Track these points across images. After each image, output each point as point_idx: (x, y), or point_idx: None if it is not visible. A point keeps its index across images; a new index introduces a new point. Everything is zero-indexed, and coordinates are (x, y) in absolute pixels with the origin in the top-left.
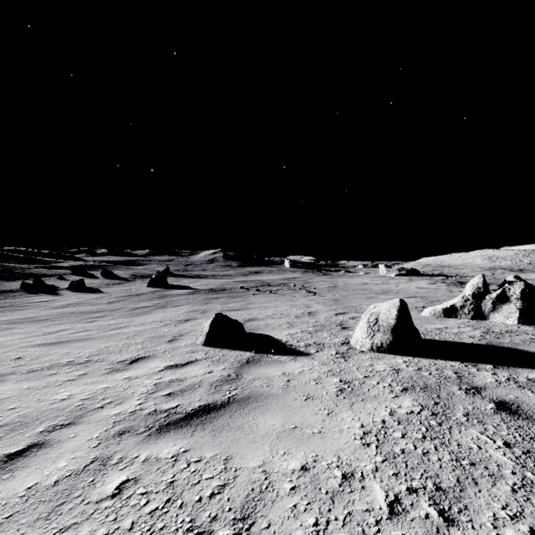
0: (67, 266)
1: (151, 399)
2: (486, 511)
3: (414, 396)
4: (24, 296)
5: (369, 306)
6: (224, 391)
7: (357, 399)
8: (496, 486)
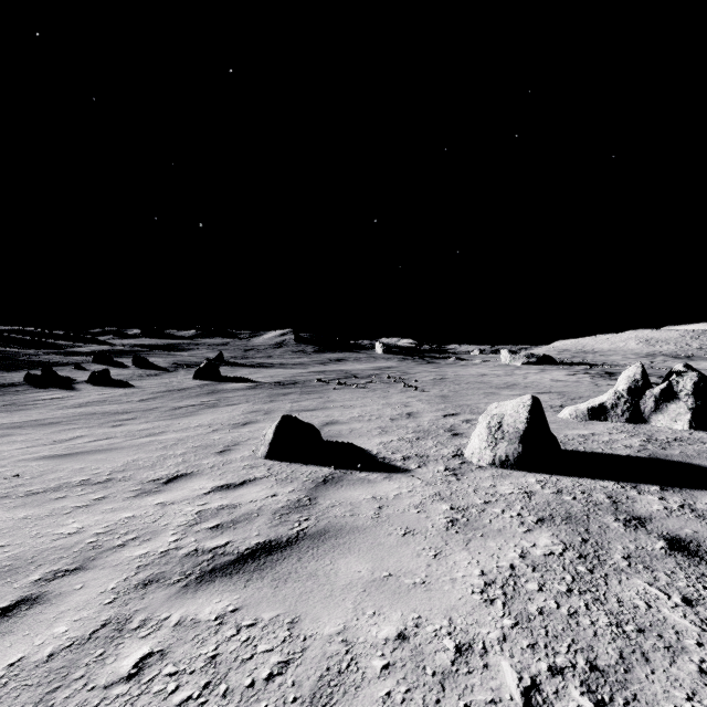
0: (87, 351)
1: (191, 534)
2: (665, 703)
3: (553, 530)
4: (29, 391)
5: (488, 405)
6: (292, 523)
7: (475, 535)
8: (676, 665)
